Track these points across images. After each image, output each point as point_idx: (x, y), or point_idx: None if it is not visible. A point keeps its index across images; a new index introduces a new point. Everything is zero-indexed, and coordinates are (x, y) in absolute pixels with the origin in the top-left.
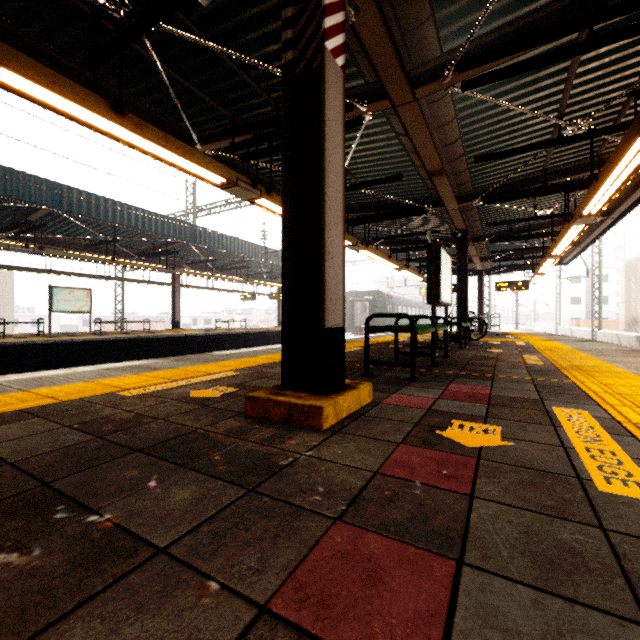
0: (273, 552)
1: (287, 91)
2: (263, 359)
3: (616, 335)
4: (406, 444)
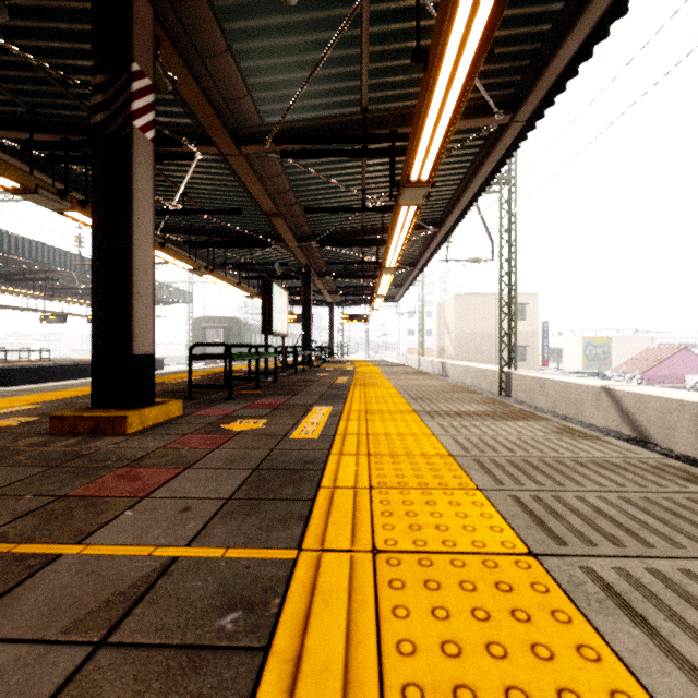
0: (71, 483)
1: (97, 148)
2: (75, 392)
3: (431, 361)
4: (193, 434)
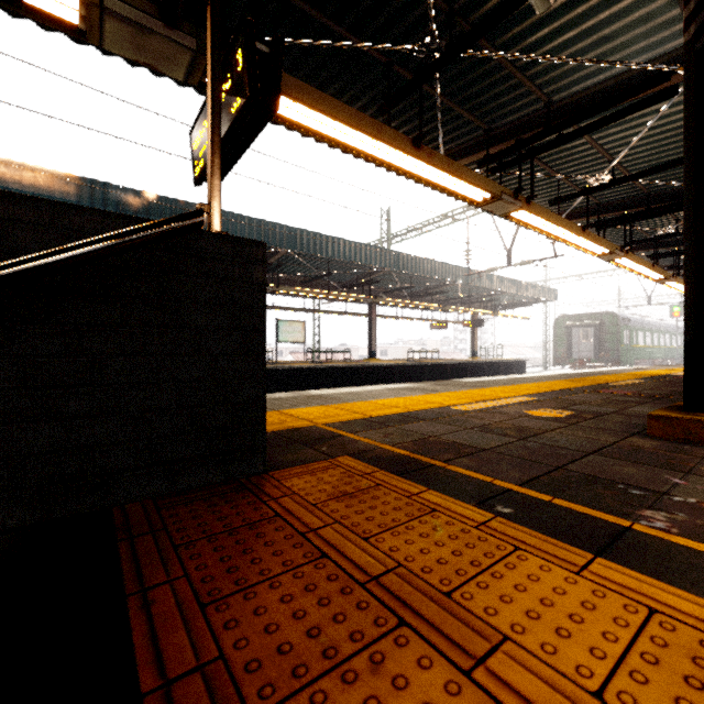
0: None
1: (690, 71)
2: (532, 387)
3: None
4: None
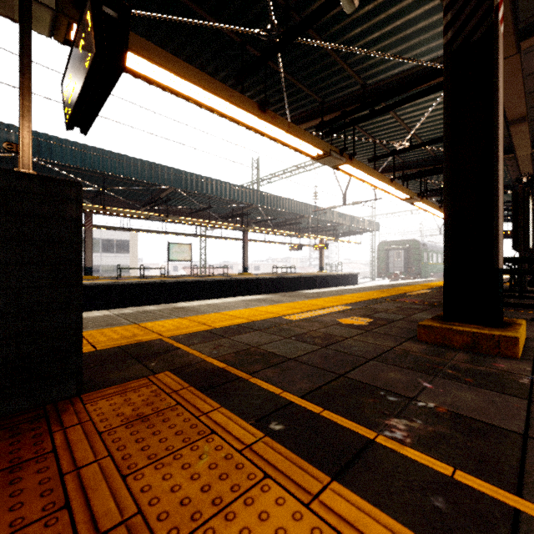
0: None
1: (447, 66)
2: (352, 297)
3: None
4: None
